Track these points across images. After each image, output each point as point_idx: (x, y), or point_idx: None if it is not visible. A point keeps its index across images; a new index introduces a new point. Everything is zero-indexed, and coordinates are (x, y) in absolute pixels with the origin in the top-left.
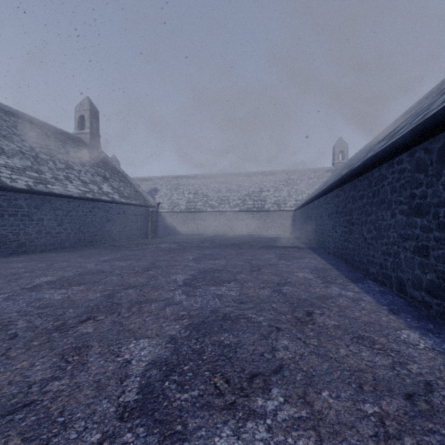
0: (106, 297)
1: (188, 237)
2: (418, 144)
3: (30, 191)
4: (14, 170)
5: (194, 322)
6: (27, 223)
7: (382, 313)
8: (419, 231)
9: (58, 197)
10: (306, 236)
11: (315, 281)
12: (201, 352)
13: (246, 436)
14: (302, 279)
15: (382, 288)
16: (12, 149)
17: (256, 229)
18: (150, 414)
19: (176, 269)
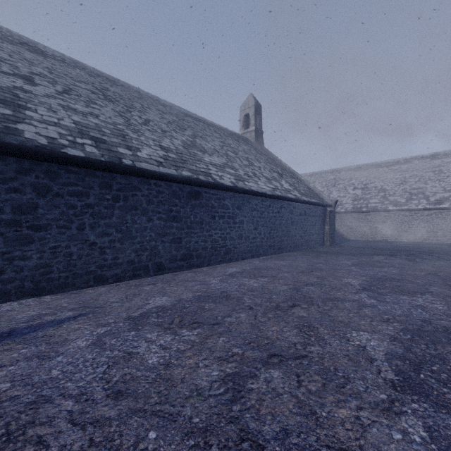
0: None
1: (377, 245)
2: None
3: (235, 189)
4: (217, 167)
5: None
6: (231, 226)
7: None
8: None
9: (254, 195)
10: None
11: None
12: None
13: None
14: None
15: None
16: (209, 148)
17: None
18: None
19: None
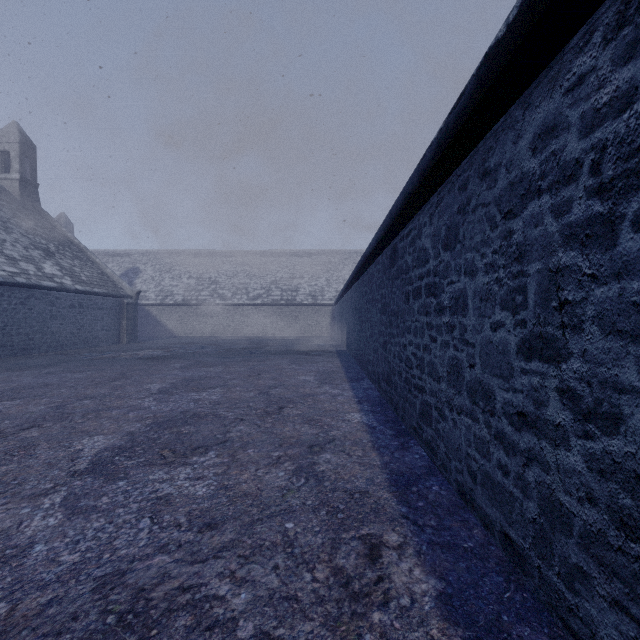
0: (54, 408)
1: (184, 341)
2: (385, 249)
3: None
4: None
5: (158, 421)
6: None
7: (349, 403)
8: (384, 328)
9: None
10: (341, 337)
11: (312, 382)
12: (157, 439)
13: (174, 473)
14: (300, 381)
15: (371, 386)
16: None
17: (285, 328)
18: (98, 472)
19: (153, 378)
